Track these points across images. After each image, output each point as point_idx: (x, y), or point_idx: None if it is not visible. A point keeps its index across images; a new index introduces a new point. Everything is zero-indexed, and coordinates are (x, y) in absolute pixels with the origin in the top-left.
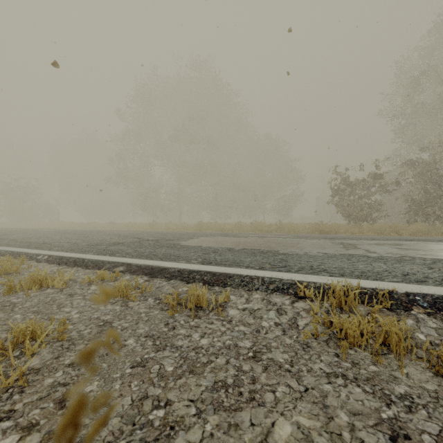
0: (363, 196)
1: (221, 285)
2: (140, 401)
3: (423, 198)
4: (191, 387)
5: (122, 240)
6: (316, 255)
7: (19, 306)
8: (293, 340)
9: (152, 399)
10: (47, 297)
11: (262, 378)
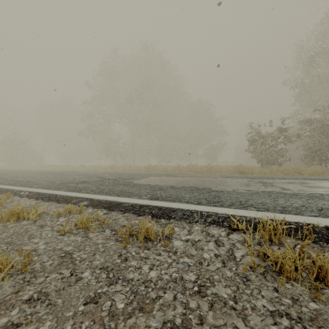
0: (272, 146)
1: (167, 218)
2: None
3: (318, 147)
4: (140, 328)
5: (88, 179)
6: (242, 191)
7: None
8: (233, 273)
9: None
10: (21, 228)
11: (209, 317)
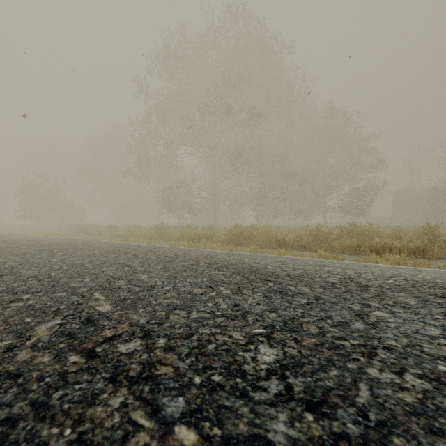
0: None
1: None
2: None
3: None
4: None
5: None
6: None
7: None
8: None
9: None
10: None
11: None
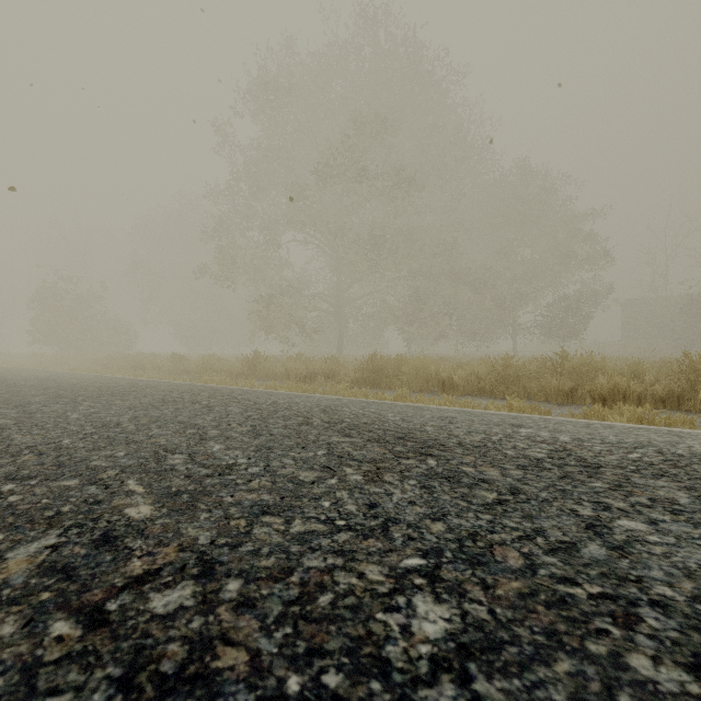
0: None
1: None
2: None
3: None
4: None
5: None
6: None
7: None
8: None
9: None
10: None
11: None
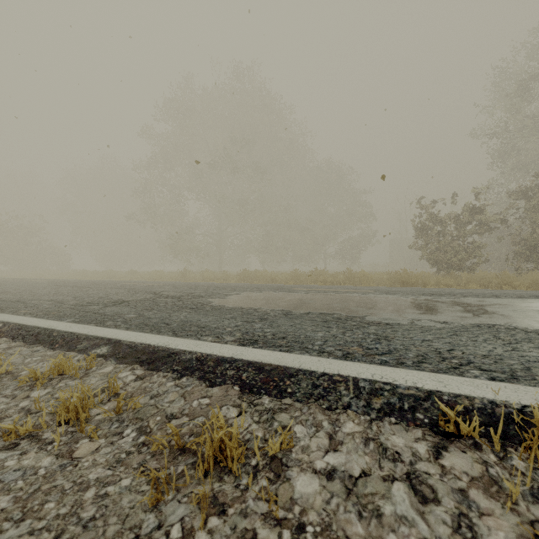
0: (457, 237)
1: (275, 393)
2: None
3: (537, 239)
4: None
5: (130, 297)
6: (432, 325)
7: None
8: None
9: None
10: None
11: None
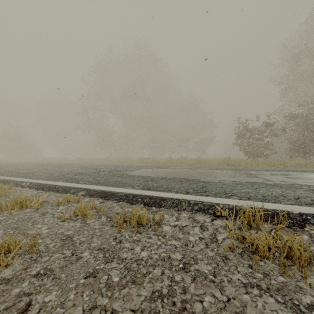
0: (259, 139)
1: (157, 206)
2: (89, 311)
3: (301, 140)
4: (133, 297)
5: (85, 171)
6: (227, 182)
7: (3, 223)
8: (214, 253)
9: (100, 308)
10: (25, 215)
11: (191, 288)
